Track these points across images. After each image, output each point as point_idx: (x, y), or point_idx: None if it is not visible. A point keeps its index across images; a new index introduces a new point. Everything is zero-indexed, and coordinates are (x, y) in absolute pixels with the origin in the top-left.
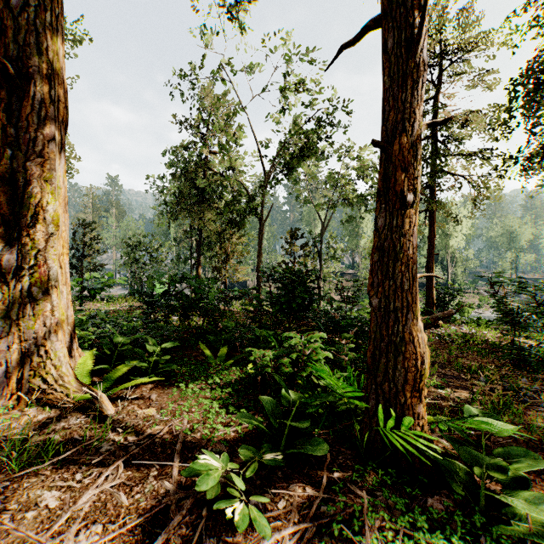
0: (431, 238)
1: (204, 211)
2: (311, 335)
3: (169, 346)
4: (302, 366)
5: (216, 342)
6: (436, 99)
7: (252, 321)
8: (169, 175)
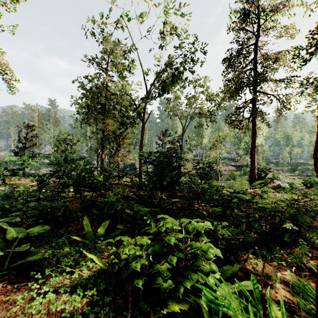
0: (254, 135)
1: (105, 118)
2: (193, 225)
3: (35, 231)
4: (183, 270)
5: (100, 214)
6: (257, 45)
7: (134, 194)
8: (82, 94)
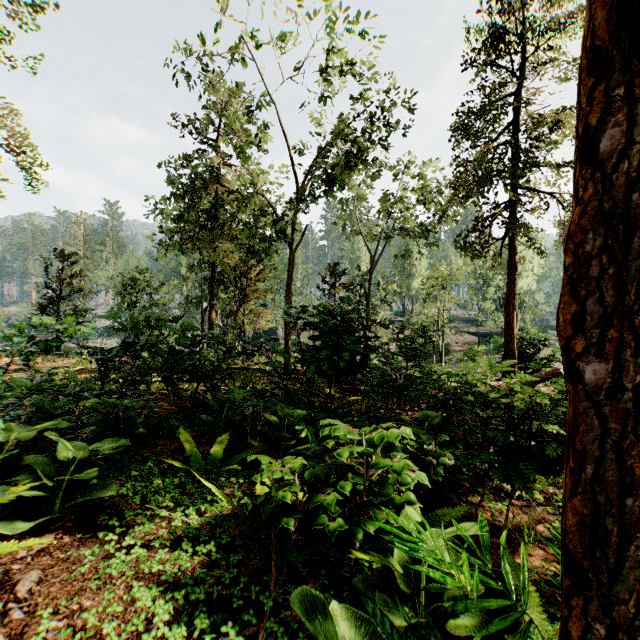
0: (511, 273)
1: (218, 239)
2: (381, 433)
3: (104, 447)
4: (364, 506)
5: (213, 424)
6: (517, 95)
7: (275, 387)
8: (173, 193)
